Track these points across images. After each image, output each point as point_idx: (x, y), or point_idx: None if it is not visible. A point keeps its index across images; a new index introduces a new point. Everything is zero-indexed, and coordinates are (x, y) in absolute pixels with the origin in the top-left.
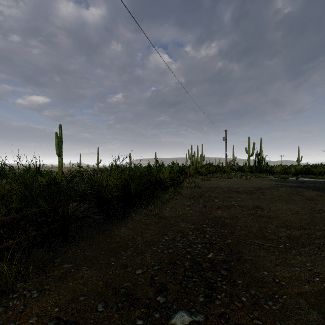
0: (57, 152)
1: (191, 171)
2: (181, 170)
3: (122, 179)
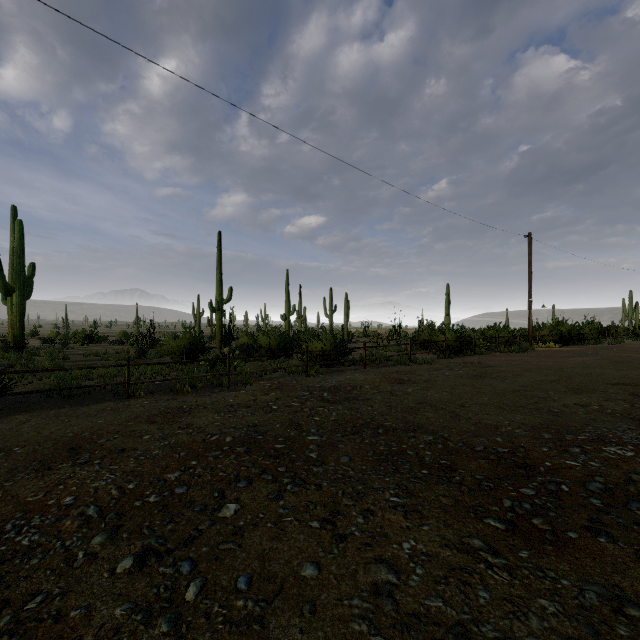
0: (447, 311)
1: (619, 332)
2: (604, 331)
3: (567, 329)
